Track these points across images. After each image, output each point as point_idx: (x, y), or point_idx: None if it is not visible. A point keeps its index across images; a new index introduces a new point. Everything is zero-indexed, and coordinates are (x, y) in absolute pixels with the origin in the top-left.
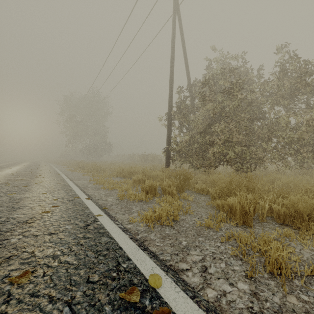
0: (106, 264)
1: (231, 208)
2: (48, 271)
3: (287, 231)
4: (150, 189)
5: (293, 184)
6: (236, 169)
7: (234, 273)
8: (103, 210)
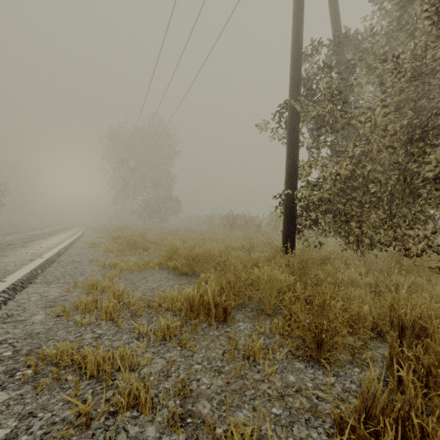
0: None
1: None
2: None
3: None
4: None
5: None
6: None
7: None
8: None
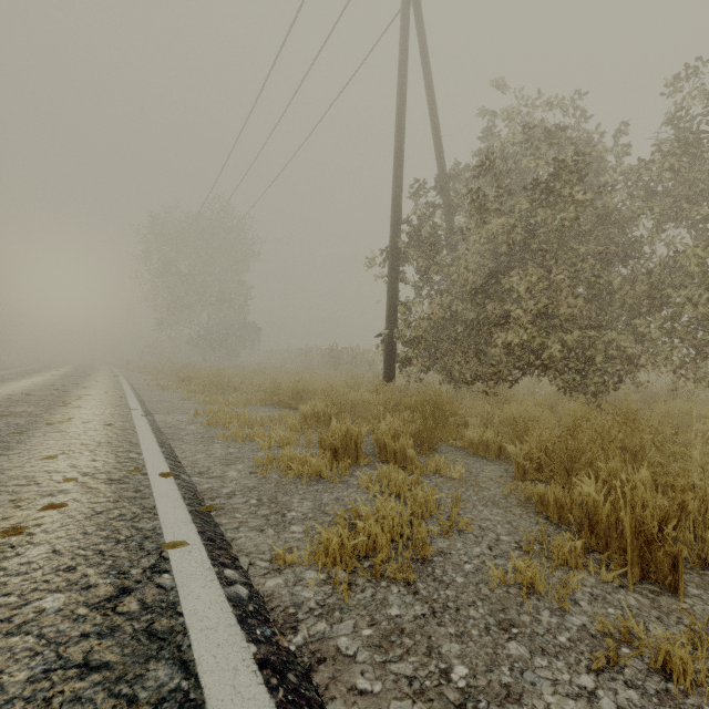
0: None
1: (593, 516)
2: None
3: None
4: (343, 444)
5: None
6: (566, 387)
7: None
8: (200, 519)
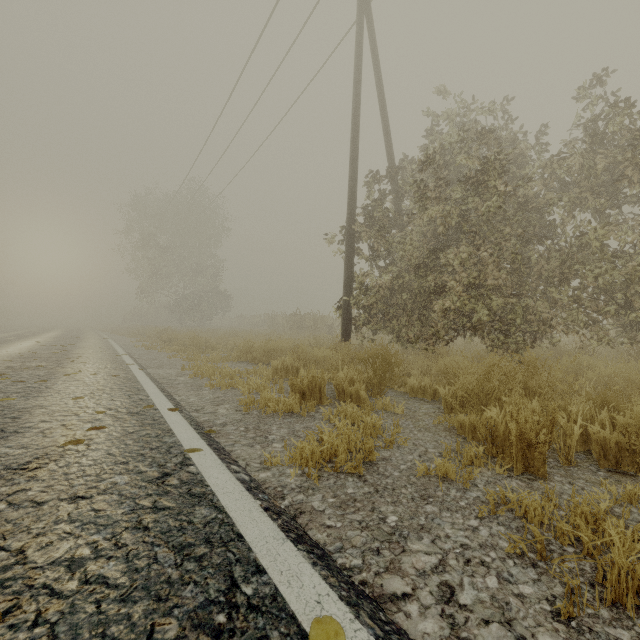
0: (201, 586)
1: (494, 433)
2: (50, 607)
3: (632, 491)
4: (310, 389)
5: (623, 377)
6: (493, 345)
7: (523, 605)
8: (206, 437)
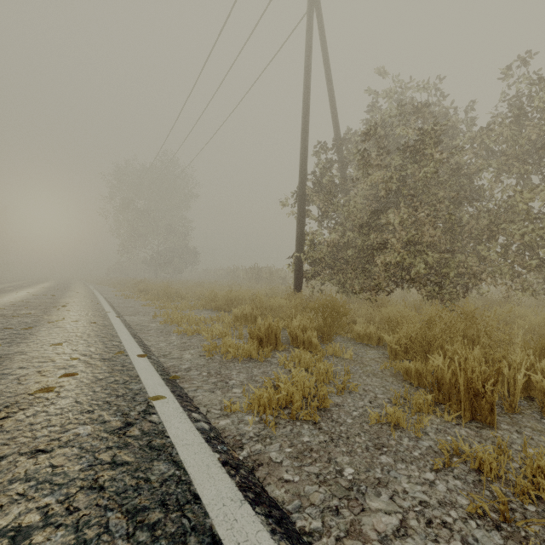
0: None
1: (441, 380)
2: None
3: None
4: (266, 335)
5: None
6: (428, 295)
7: None
8: (170, 383)
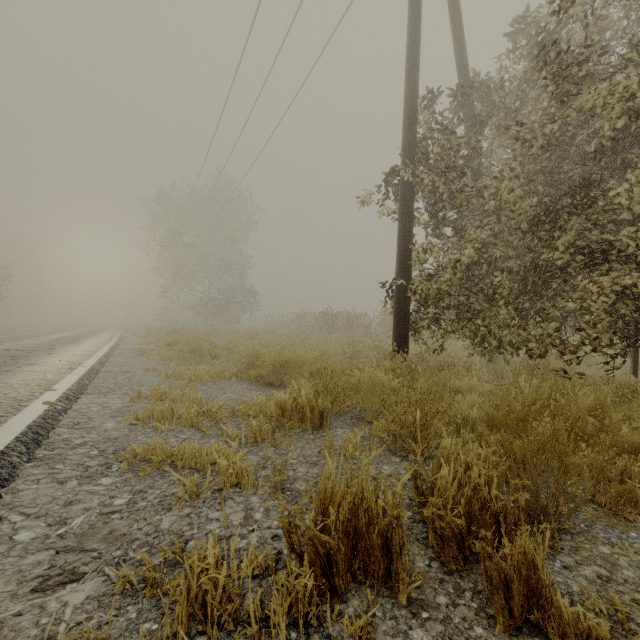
0: None
1: None
2: None
3: None
4: (351, 531)
5: None
6: None
7: None
8: None
